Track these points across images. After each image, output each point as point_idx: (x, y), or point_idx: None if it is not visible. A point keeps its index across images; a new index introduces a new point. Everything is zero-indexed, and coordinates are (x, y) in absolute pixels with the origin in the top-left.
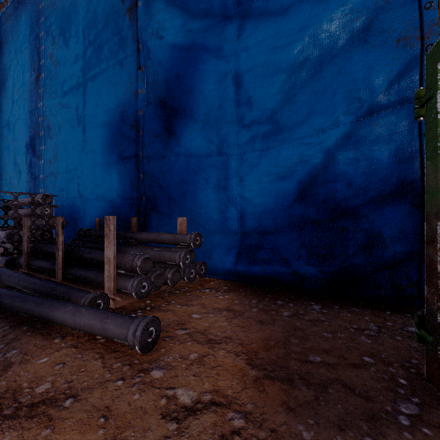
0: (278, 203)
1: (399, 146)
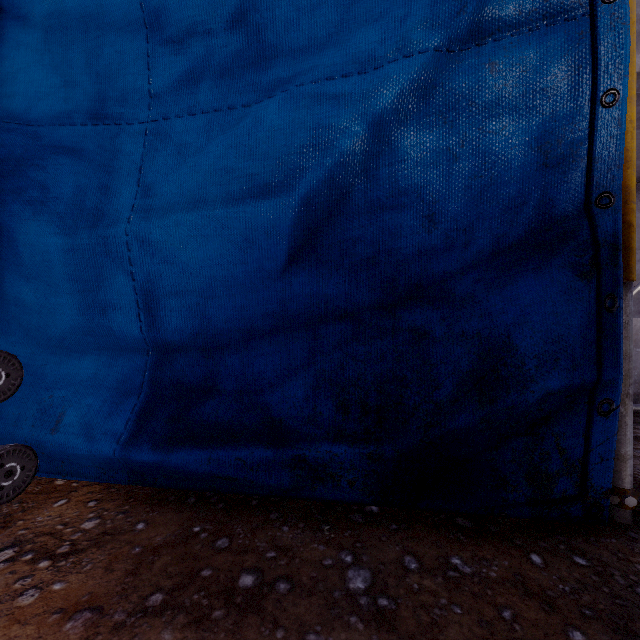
0: (256, 262)
1: (545, 126)
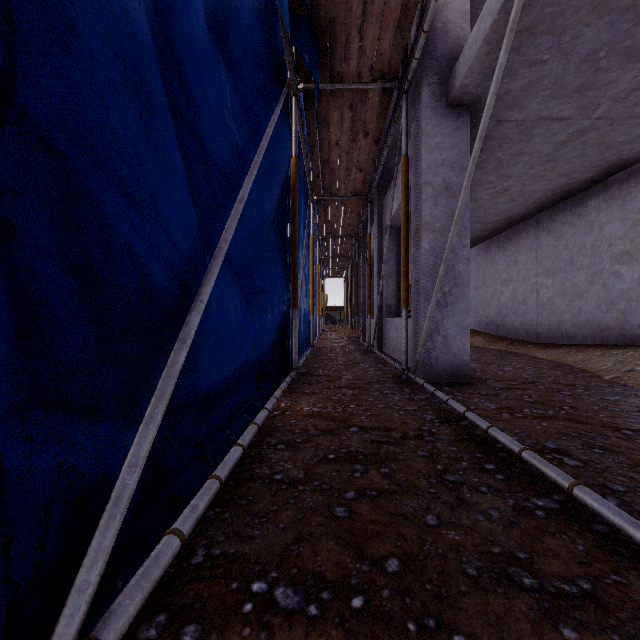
0: None
1: None
